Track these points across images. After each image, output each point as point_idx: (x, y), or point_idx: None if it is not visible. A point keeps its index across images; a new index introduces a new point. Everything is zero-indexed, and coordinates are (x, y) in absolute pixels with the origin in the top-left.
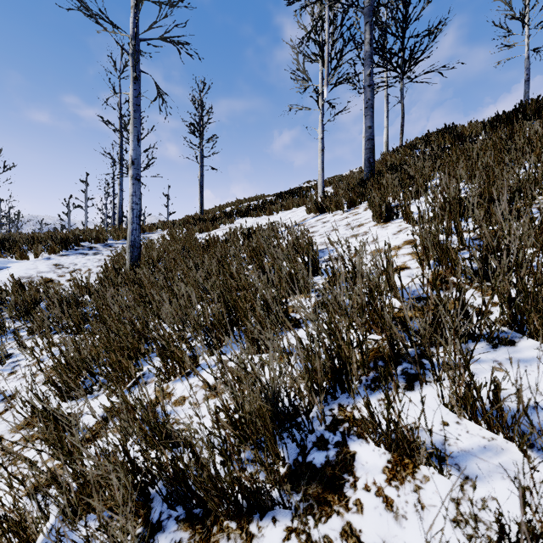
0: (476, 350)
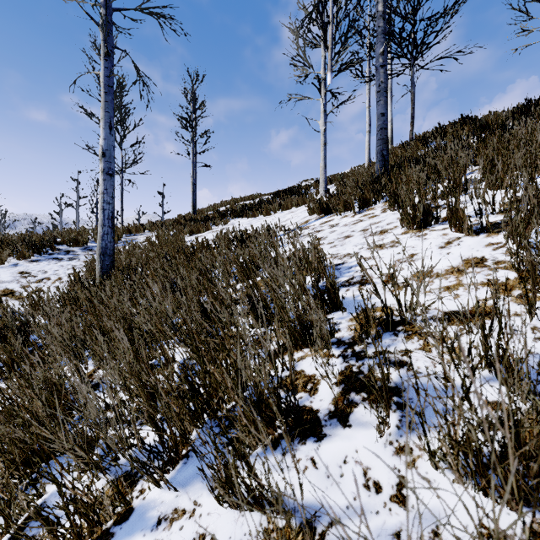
0: None
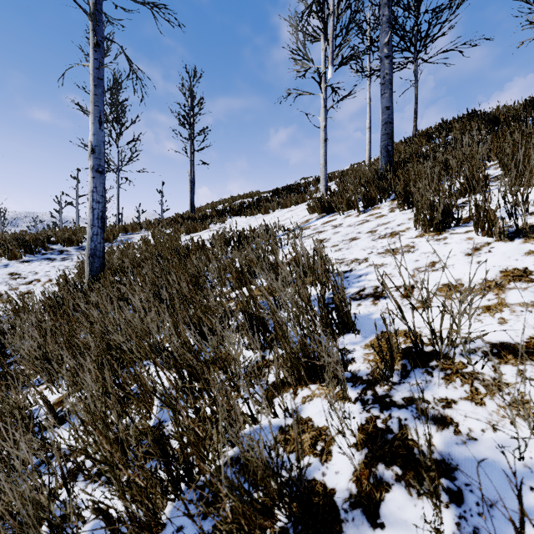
0: None
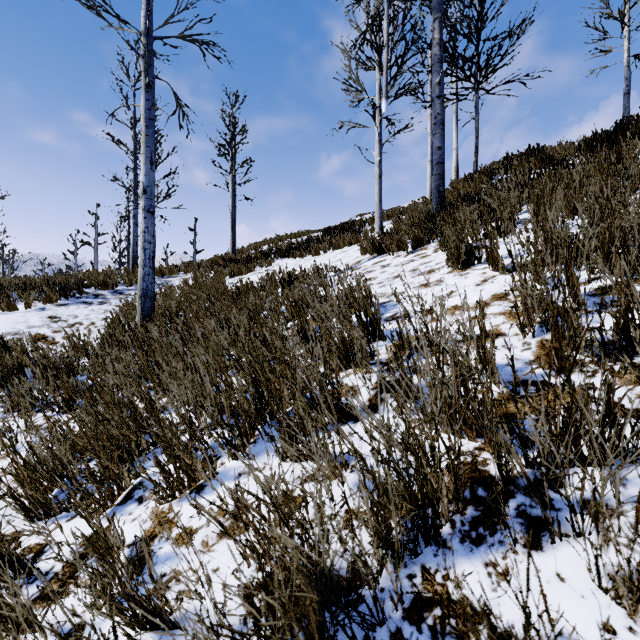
0: (632, 480)
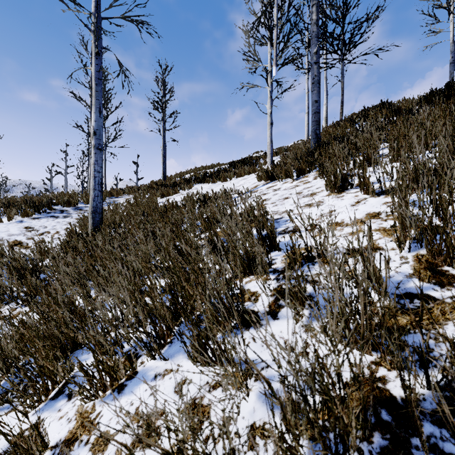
0: None
